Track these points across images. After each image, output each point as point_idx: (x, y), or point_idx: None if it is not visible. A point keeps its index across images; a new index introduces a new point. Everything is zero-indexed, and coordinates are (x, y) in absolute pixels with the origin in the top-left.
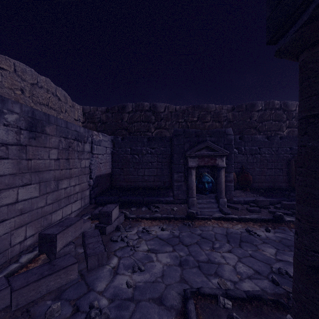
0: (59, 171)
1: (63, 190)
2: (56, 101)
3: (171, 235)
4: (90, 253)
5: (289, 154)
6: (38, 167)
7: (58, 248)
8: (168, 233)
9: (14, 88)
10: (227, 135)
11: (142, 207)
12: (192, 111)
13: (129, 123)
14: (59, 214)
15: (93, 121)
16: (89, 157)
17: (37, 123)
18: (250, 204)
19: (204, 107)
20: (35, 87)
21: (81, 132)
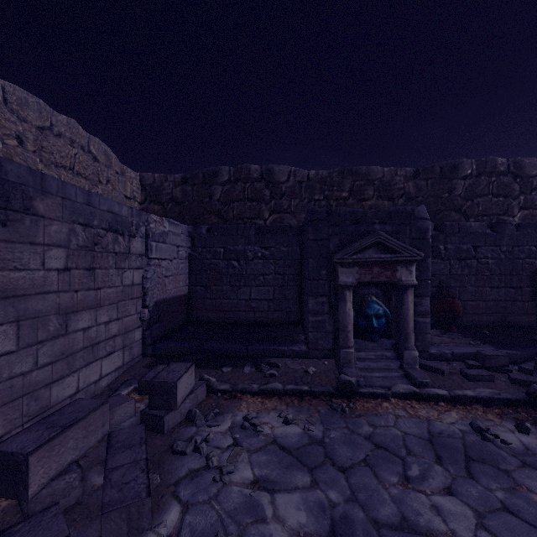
0: (70, 295)
1: (80, 333)
2: (88, 163)
3: (305, 438)
4: (111, 502)
5: (536, 259)
6: (13, 286)
7: (34, 487)
8: (298, 430)
9: (2, 134)
10: (416, 221)
11: (244, 364)
12: (338, 180)
13: (223, 204)
14: (69, 383)
15: (159, 200)
16: (141, 265)
17: (10, 190)
18: (467, 362)
19: (361, 173)
20: (46, 135)
21: (124, 215)
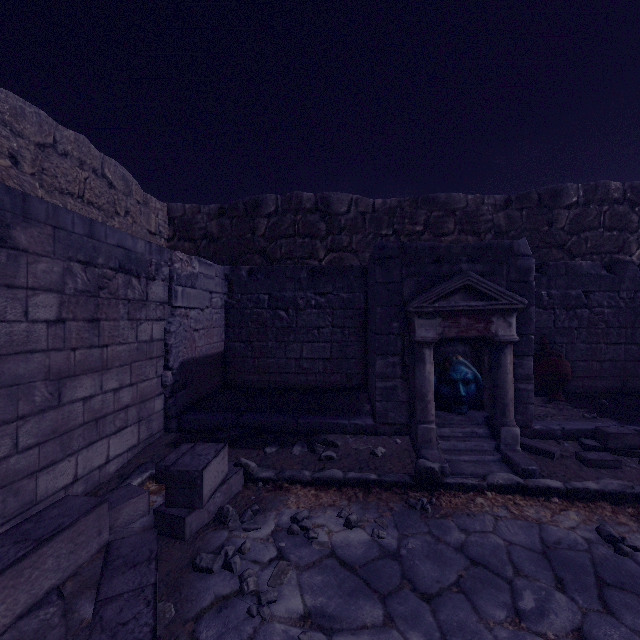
0: (65, 354)
1: (79, 403)
2: (102, 189)
3: (374, 548)
4: None
5: None
6: None
7: None
8: (364, 537)
9: None
10: (515, 258)
11: (293, 443)
12: (411, 211)
13: (269, 240)
14: (63, 470)
15: (190, 236)
16: (163, 316)
17: None
18: (582, 442)
19: (439, 201)
20: (48, 154)
21: (140, 251)
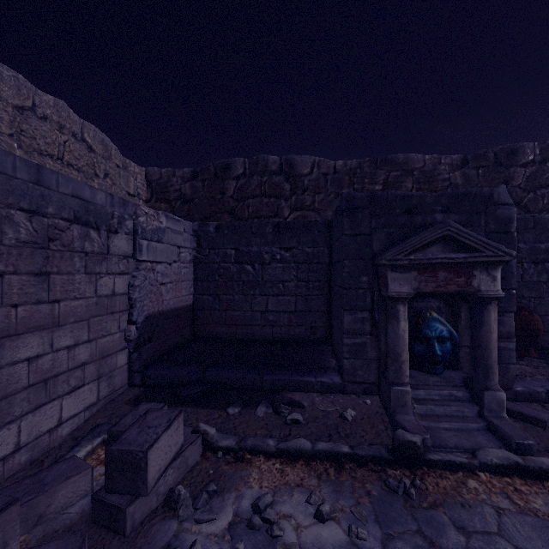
0: (3, 311)
1: (23, 364)
2: (81, 152)
3: None
4: None
5: None
6: None
7: None
8: (340, 536)
9: None
10: (495, 207)
11: (257, 402)
12: (370, 171)
13: (237, 200)
14: (1, 440)
15: (166, 197)
16: (127, 270)
17: None
18: None
19: (397, 162)
20: (27, 117)
21: (100, 203)
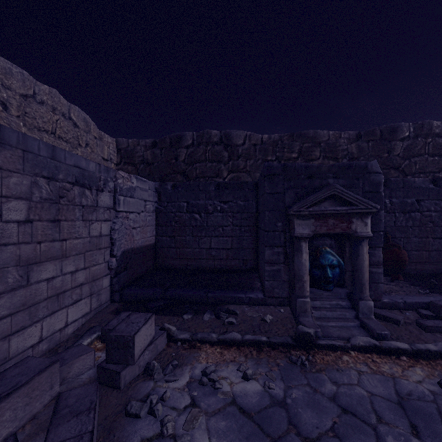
0: (32, 246)
1: (44, 283)
2: (68, 128)
3: (266, 397)
4: None
5: None
6: None
7: None
8: (258, 387)
9: None
10: (369, 175)
11: (204, 311)
12: (289, 143)
13: (187, 164)
14: (31, 333)
15: (132, 161)
16: (109, 218)
17: None
18: (420, 312)
19: (309, 136)
20: (29, 102)
21: (92, 170)
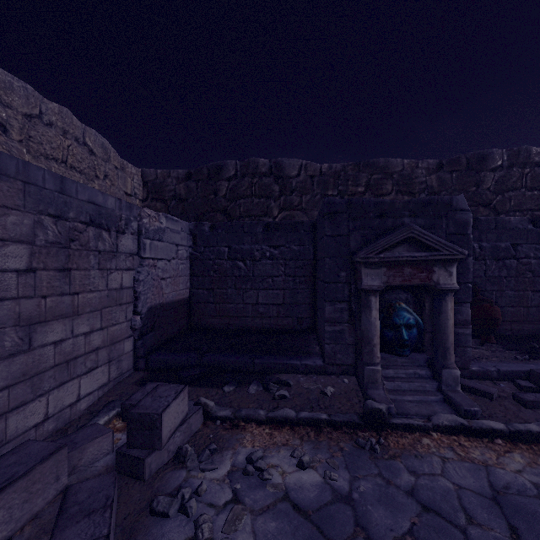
0: (35, 301)
1: (50, 347)
2: (83, 156)
3: (327, 491)
4: None
5: None
6: None
7: None
8: (317, 478)
9: None
10: (454, 212)
11: (249, 382)
12: (354, 174)
13: (229, 200)
14: (34, 410)
15: (162, 197)
16: (132, 266)
17: None
18: (518, 383)
19: (378, 165)
20: (34, 124)
21: (111, 207)
